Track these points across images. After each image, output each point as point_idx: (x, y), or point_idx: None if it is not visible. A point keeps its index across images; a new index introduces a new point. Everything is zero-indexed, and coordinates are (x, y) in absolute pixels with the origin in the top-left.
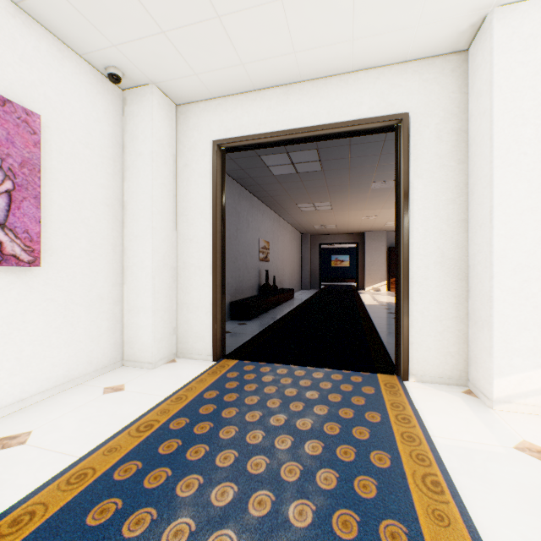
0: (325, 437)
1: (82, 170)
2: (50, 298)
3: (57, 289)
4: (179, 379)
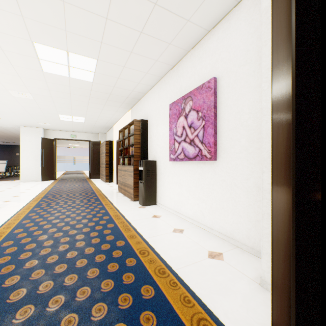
0: (3, 307)
1: (241, 86)
2: (223, 179)
3: (227, 174)
4: (209, 289)
